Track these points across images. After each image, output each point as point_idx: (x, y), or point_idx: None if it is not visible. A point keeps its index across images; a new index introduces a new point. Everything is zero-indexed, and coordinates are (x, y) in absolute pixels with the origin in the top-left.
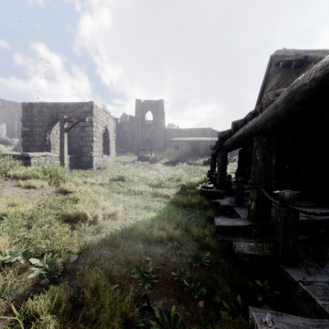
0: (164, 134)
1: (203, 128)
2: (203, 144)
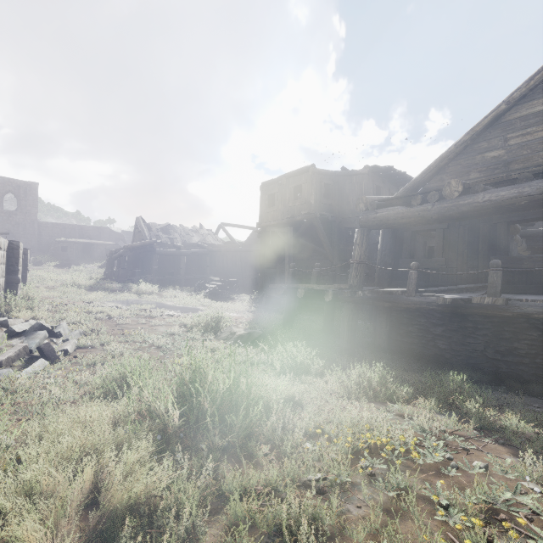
0: (38, 229)
1: (99, 227)
2: (99, 247)
